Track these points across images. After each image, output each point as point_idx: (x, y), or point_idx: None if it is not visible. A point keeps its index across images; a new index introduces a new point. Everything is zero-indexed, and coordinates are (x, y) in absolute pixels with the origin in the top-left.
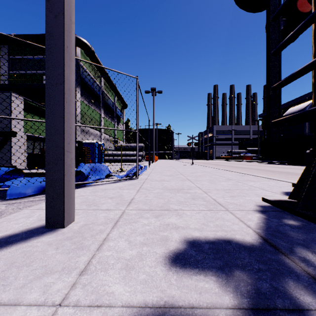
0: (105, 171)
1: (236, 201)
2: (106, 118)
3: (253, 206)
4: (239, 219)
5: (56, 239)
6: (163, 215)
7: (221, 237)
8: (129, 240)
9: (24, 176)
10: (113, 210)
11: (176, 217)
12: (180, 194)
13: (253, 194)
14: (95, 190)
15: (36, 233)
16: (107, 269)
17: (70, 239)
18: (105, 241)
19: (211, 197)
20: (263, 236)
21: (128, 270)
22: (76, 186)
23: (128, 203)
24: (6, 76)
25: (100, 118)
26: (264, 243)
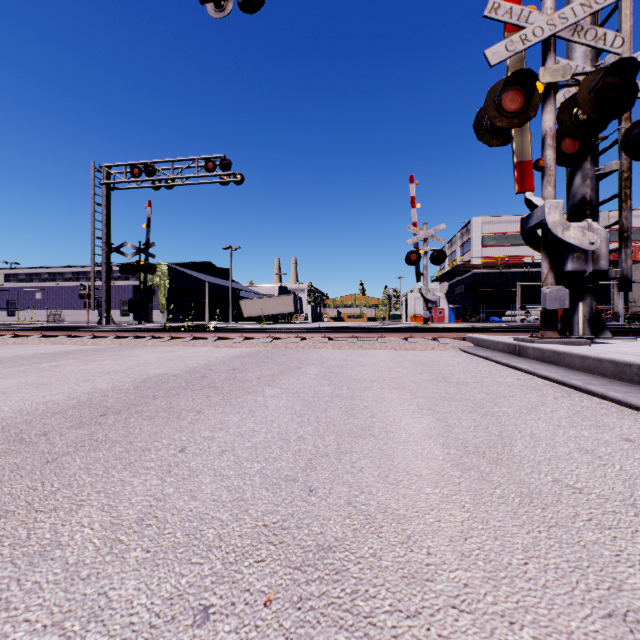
0: None
1: None
2: None
3: None
4: None
5: None
6: None
7: None
8: None
9: None
10: None
11: None
12: None
13: None
14: None
15: None
16: None
17: None
18: None
19: None
20: None
21: None
22: None
23: None
24: None
25: None
26: None
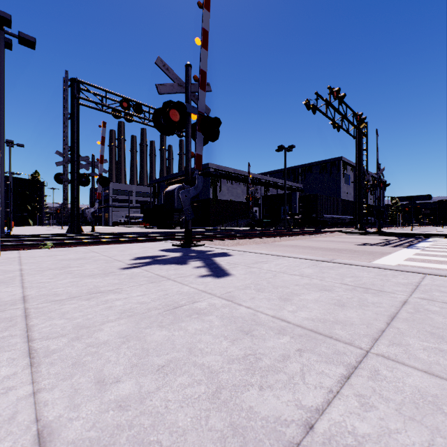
0: None
1: None
2: None
3: None
4: None
5: None
6: None
7: None
8: None
9: None
10: None
11: None
12: None
13: None
14: None
15: None
16: None
17: None
18: None
19: None
20: None
21: None
22: None
23: None
24: None
25: None
26: None
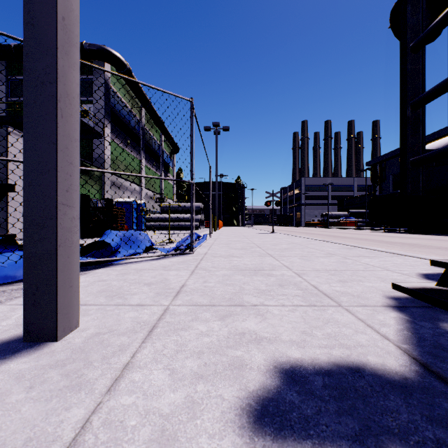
0: (144, 242)
1: (350, 290)
2: (148, 167)
3: (380, 298)
4: (365, 323)
5: (34, 366)
6: (233, 315)
7: (341, 360)
8: (171, 368)
9: (21, 249)
10: (149, 306)
11: (256, 320)
12: (259, 278)
13: (374, 278)
14: (125, 271)
15: (2, 353)
16: (120, 444)
17: (61, 365)
18: (126, 369)
19: (309, 282)
20: (418, 357)
21: (163, 447)
22: (99, 265)
23: (175, 293)
24: (3, 105)
25: (141, 166)
26: (425, 373)
